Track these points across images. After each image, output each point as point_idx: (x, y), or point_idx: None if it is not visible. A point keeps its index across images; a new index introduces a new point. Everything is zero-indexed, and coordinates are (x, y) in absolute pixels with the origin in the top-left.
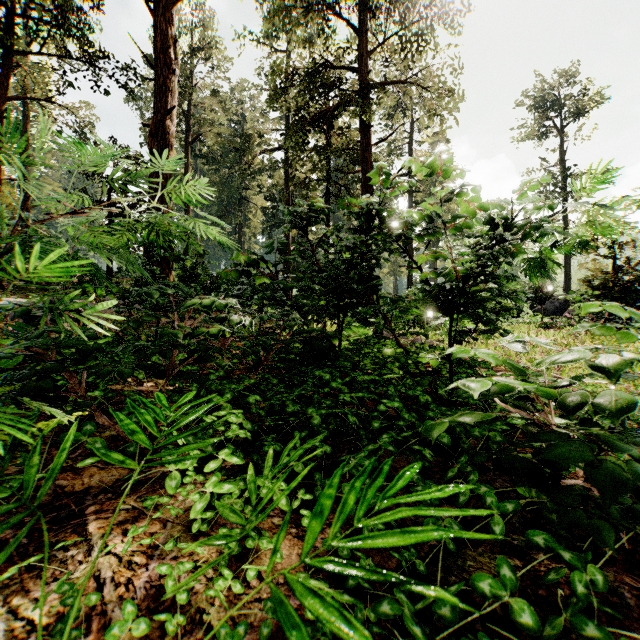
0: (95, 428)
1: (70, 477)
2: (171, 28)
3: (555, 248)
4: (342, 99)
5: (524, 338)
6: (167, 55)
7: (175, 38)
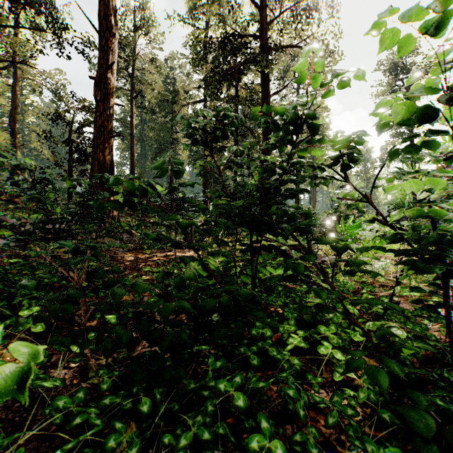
0: None
1: None
2: (112, 0)
3: None
4: (247, 58)
5: None
6: (108, 21)
7: (115, 8)
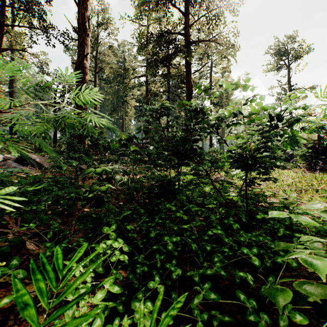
0: (19, 262)
1: (3, 294)
2: (86, 12)
3: (303, 130)
4: (176, 49)
5: (325, 204)
6: (84, 26)
7: (89, 17)
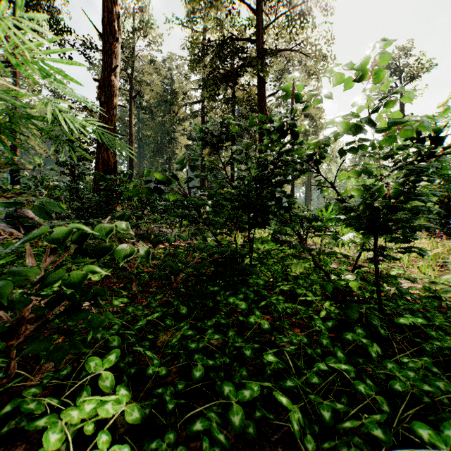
0: None
1: None
2: (115, 6)
3: None
4: (244, 62)
5: None
6: (112, 27)
7: (118, 14)
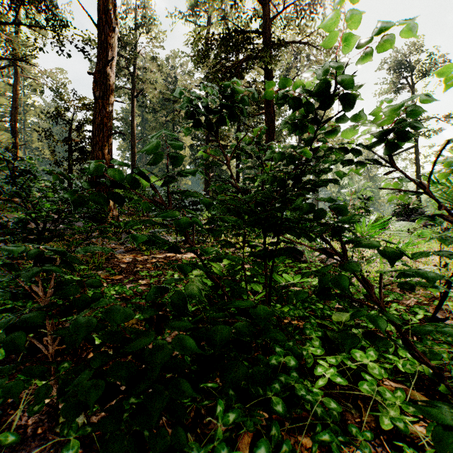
0: None
1: None
2: None
3: None
4: (250, 54)
5: None
6: (107, 15)
7: (114, 2)
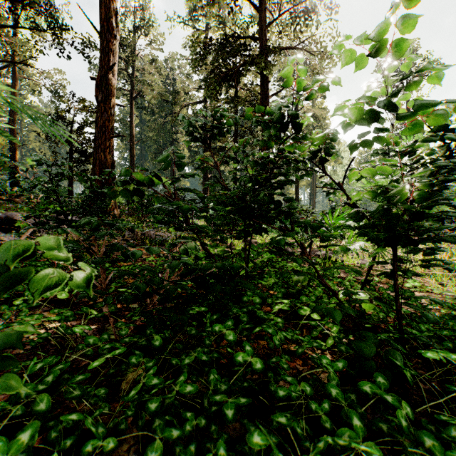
0: None
1: None
2: (113, 2)
3: None
4: (246, 60)
5: None
6: (109, 23)
7: (116, 10)
